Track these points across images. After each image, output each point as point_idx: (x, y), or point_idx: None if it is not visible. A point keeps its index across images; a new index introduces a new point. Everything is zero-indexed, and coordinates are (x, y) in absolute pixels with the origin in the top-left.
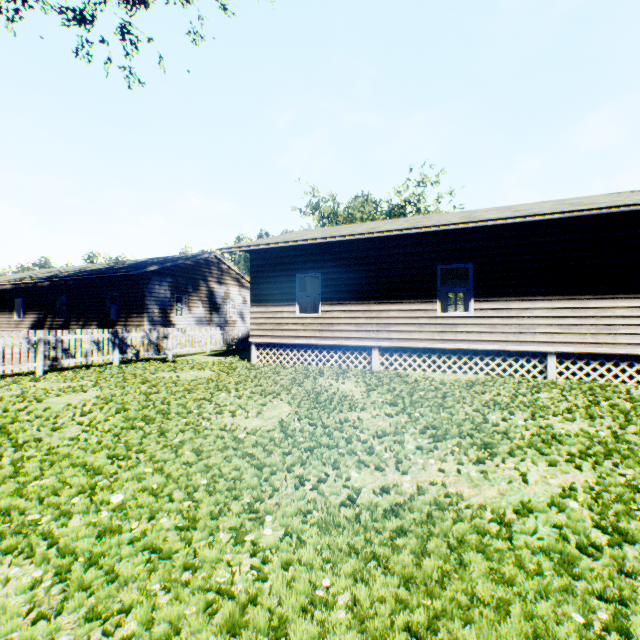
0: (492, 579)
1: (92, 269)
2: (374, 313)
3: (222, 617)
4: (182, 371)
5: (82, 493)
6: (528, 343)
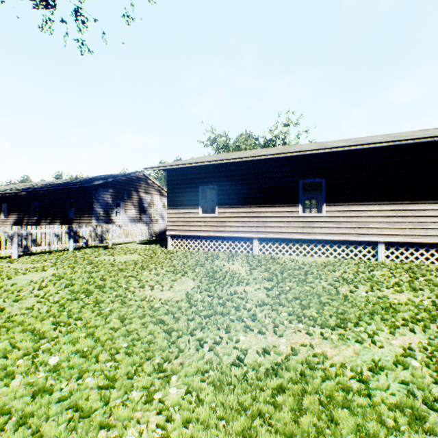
0: (359, 436)
1: (56, 183)
2: (255, 214)
3: None
4: (118, 255)
5: (27, 355)
6: (364, 235)
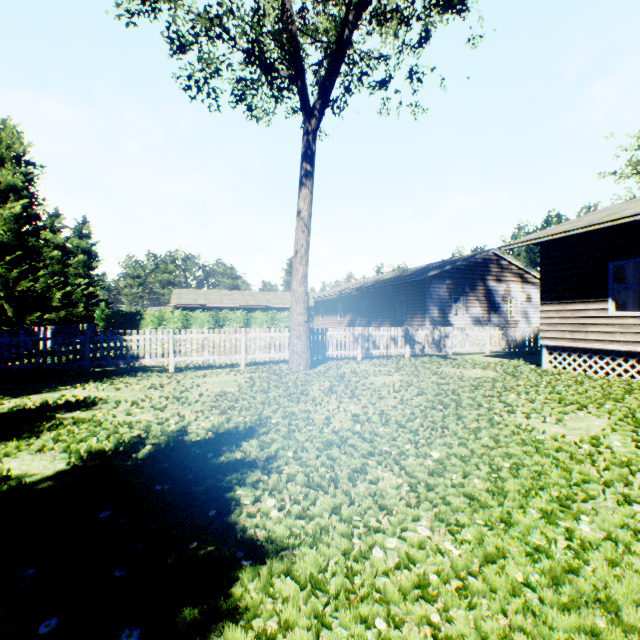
0: None
1: (384, 279)
2: None
3: (542, 565)
4: (463, 368)
5: (409, 444)
6: None
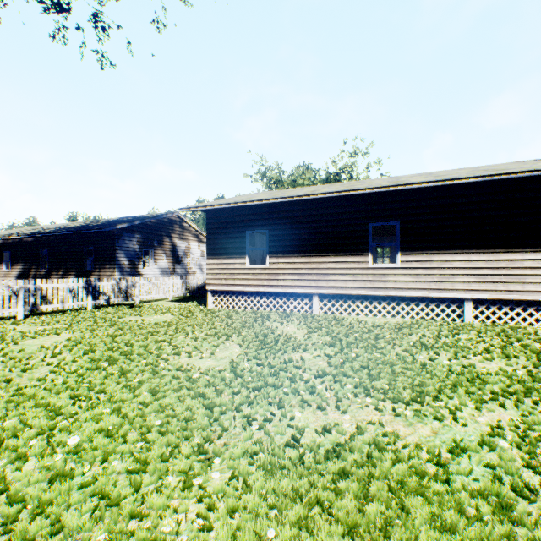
0: (434, 526)
1: (70, 226)
2: (314, 264)
3: None
4: (147, 315)
5: (41, 434)
6: (448, 291)
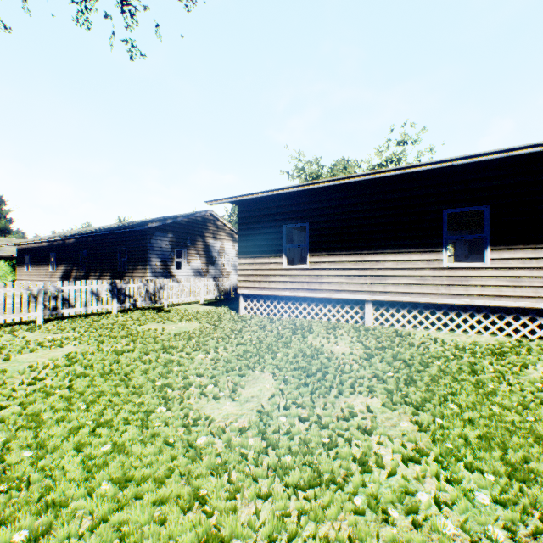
0: None
1: (108, 227)
2: (367, 264)
3: None
4: (170, 322)
5: None
6: None
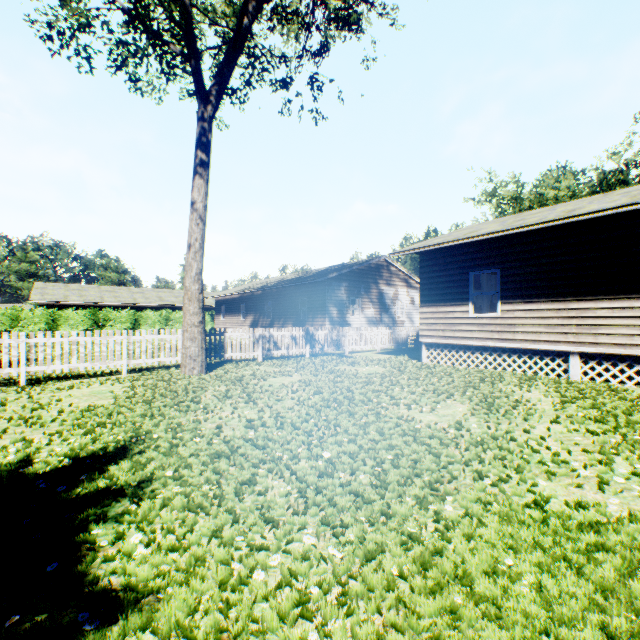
0: None
1: (288, 279)
2: (572, 312)
3: (414, 553)
4: (358, 366)
5: (303, 446)
6: None
